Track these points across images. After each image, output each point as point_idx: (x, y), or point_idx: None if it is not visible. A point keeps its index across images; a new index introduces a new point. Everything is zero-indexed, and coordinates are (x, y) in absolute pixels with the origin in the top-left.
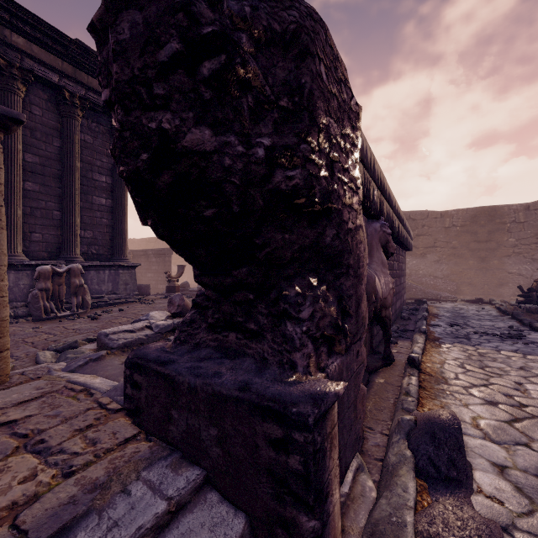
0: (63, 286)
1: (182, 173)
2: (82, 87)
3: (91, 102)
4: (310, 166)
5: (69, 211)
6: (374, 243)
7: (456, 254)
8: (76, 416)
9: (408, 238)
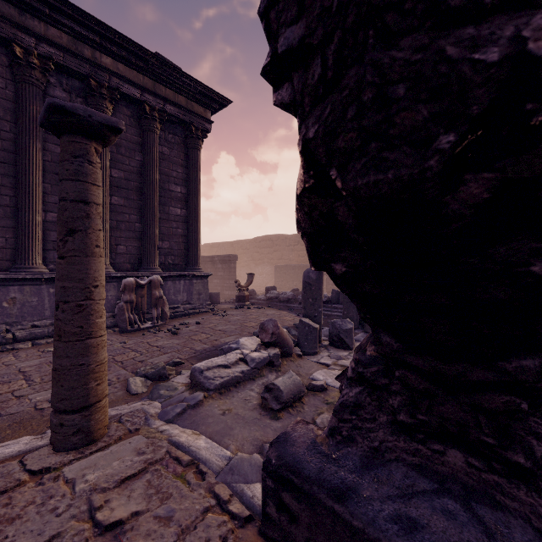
0: (145, 298)
1: (524, 177)
2: (161, 99)
3: (168, 113)
4: None
5: (149, 223)
6: None
7: None
8: (193, 525)
9: None
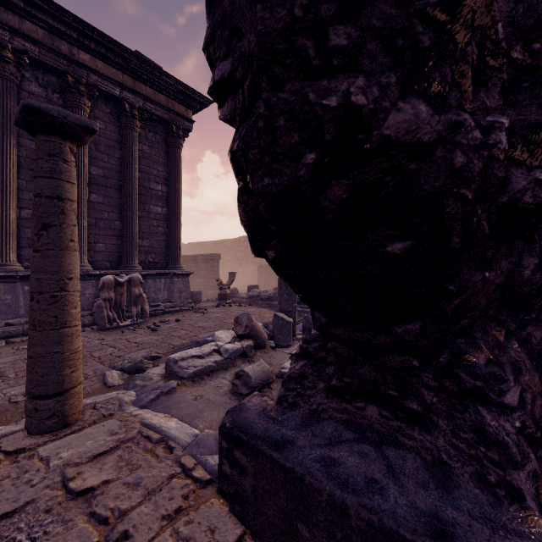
0: (124, 295)
1: (367, 184)
2: (141, 97)
3: (148, 112)
4: None
5: (129, 221)
6: None
7: None
8: (159, 488)
9: None
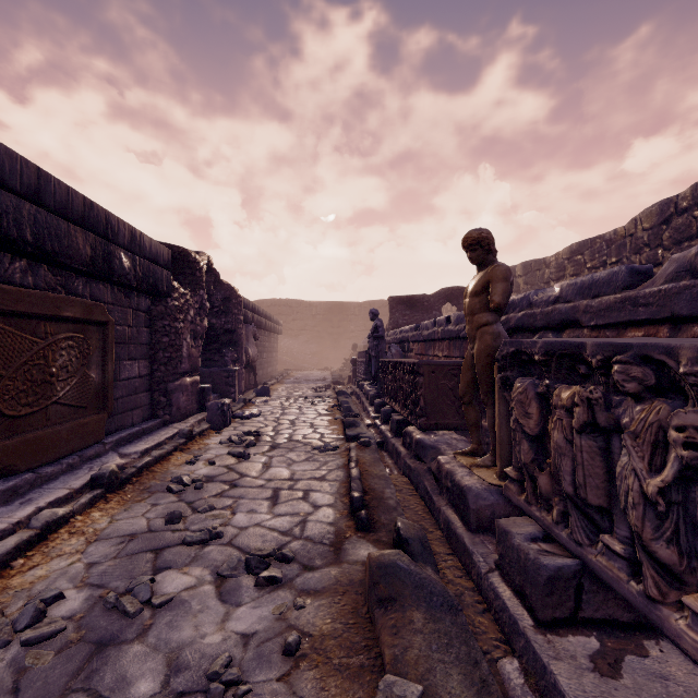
0: None
1: (209, 327)
2: None
3: None
4: (232, 323)
5: None
6: (250, 335)
7: (319, 336)
8: None
9: (277, 326)
